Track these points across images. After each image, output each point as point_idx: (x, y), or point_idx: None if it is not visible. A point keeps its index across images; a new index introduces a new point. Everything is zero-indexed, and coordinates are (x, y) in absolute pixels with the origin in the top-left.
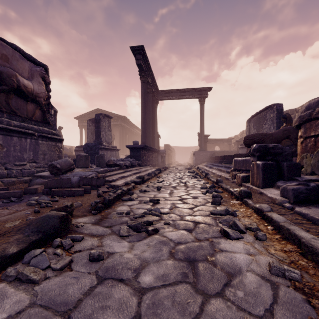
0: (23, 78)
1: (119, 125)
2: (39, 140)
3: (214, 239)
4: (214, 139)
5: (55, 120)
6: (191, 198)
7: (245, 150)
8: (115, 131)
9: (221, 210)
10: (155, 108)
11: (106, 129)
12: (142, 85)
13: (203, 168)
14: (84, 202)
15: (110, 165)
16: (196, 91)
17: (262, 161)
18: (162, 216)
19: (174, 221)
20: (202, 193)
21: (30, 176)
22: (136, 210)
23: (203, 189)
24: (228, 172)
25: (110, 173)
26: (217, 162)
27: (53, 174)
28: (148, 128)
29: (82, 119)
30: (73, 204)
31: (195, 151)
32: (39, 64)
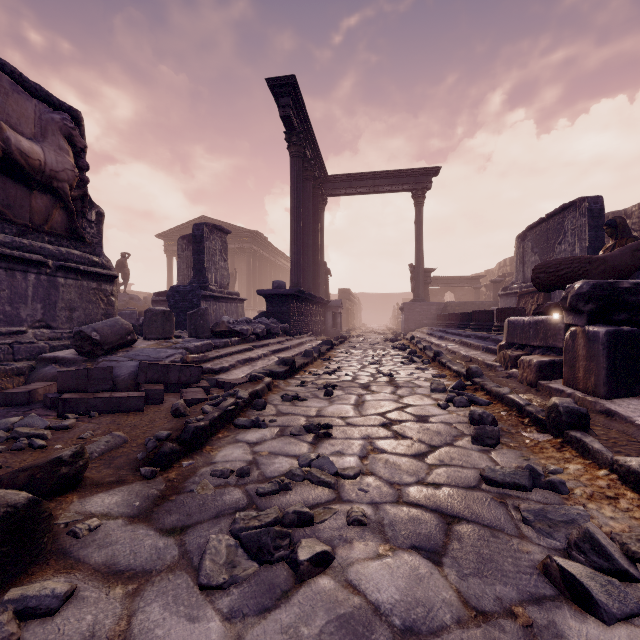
0: (20, 136)
1: (246, 251)
2: (58, 277)
3: (533, 608)
4: (444, 278)
5: (100, 233)
6: (412, 421)
7: (515, 301)
8: (238, 263)
9: (516, 472)
10: (321, 213)
11: (218, 256)
12: (293, 162)
13: (423, 340)
14: (138, 432)
15: (220, 332)
16: (406, 177)
17: (602, 325)
18: (341, 484)
19: (377, 505)
20: (438, 404)
21: (33, 359)
22: (268, 459)
23: (437, 393)
24: (489, 350)
25: (219, 352)
26: (452, 326)
27: (84, 355)
28: (306, 255)
29: (172, 238)
30: (82, 451)
31: (404, 303)
32: (61, 107)
